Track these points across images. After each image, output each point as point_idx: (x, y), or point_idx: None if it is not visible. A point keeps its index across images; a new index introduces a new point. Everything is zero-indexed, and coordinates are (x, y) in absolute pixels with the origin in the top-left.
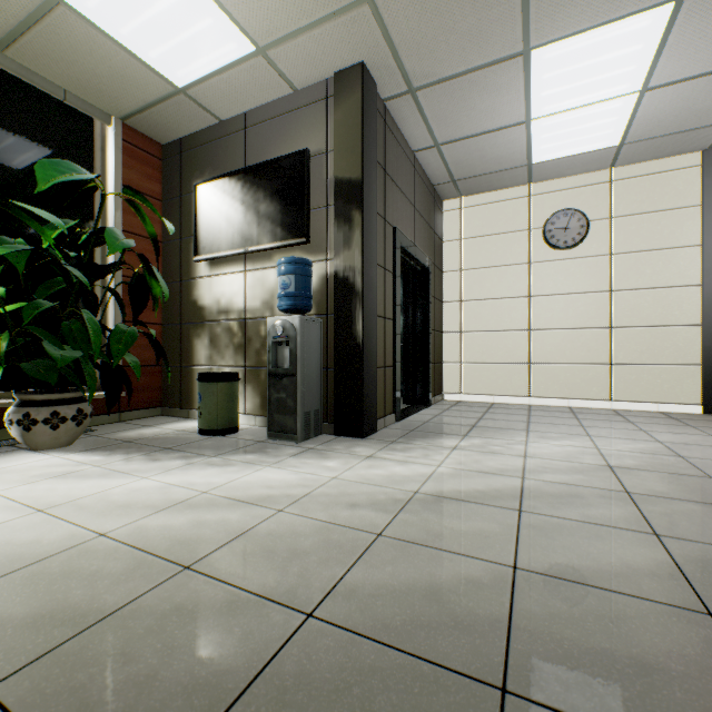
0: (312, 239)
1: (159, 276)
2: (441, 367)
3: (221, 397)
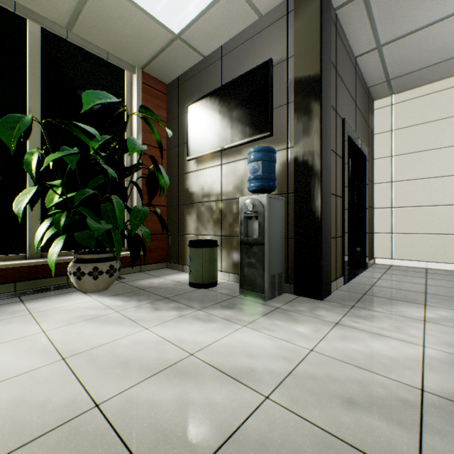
0: (274, 133)
1: (163, 170)
2: (372, 237)
3: (205, 259)
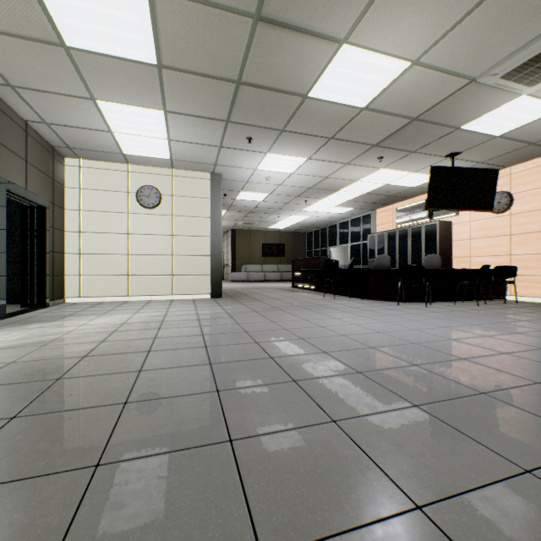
0: None
1: None
2: (63, 279)
3: None
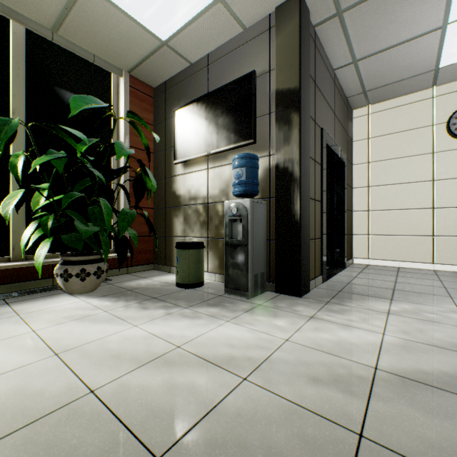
0: (257, 140)
1: (150, 174)
2: (351, 238)
3: (191, 260)
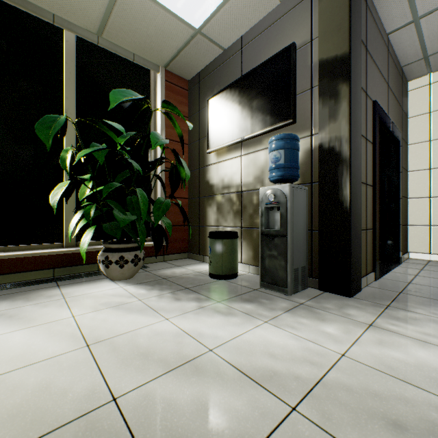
0: (296, 120)
1: (184, 163)
2: (406, 229)
3: (225, 250)
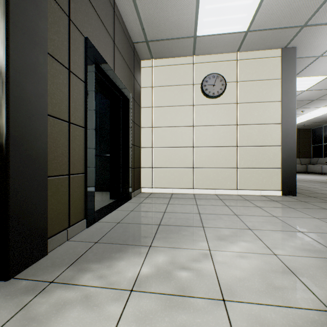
0: None
1: None
2: (139, 170)
3: None
